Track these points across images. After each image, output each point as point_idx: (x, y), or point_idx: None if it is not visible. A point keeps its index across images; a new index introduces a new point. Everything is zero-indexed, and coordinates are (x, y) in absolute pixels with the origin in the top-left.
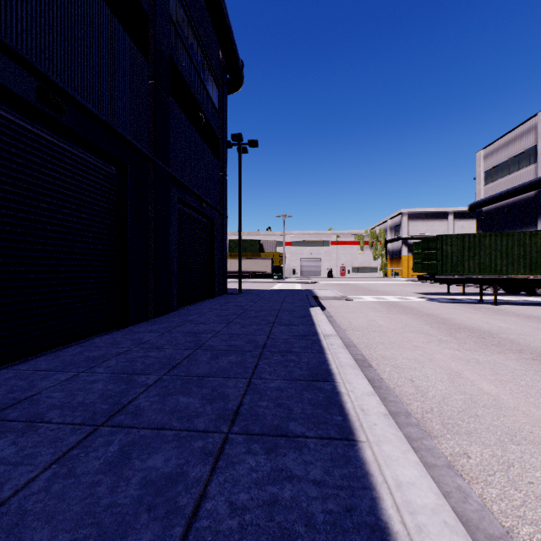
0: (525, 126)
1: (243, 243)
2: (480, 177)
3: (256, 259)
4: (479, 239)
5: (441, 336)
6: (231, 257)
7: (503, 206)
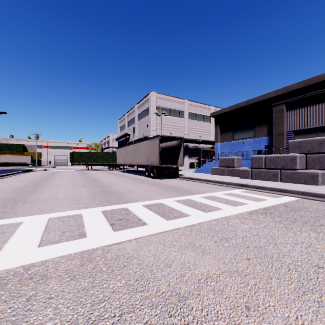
0: (124, 116)
1: (11, 145)
2: (118, 129)
3: (20, 156)
4: (83, 153)
5: (44, 174)
6: (1, 154)
7: (122, 141)
